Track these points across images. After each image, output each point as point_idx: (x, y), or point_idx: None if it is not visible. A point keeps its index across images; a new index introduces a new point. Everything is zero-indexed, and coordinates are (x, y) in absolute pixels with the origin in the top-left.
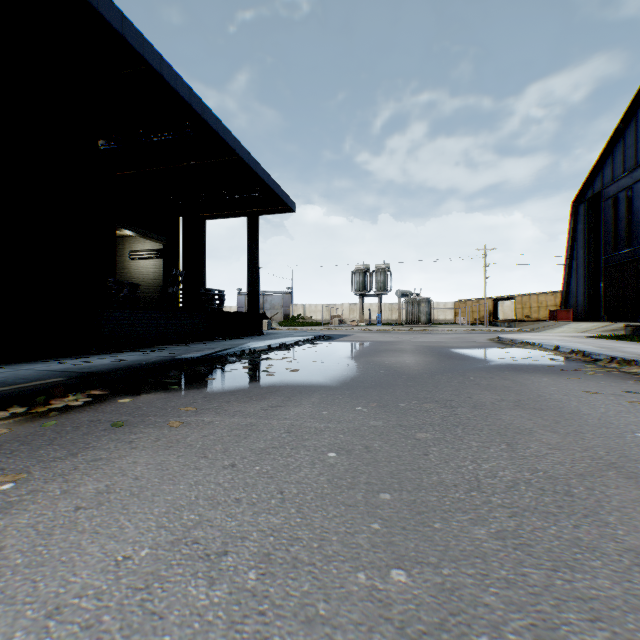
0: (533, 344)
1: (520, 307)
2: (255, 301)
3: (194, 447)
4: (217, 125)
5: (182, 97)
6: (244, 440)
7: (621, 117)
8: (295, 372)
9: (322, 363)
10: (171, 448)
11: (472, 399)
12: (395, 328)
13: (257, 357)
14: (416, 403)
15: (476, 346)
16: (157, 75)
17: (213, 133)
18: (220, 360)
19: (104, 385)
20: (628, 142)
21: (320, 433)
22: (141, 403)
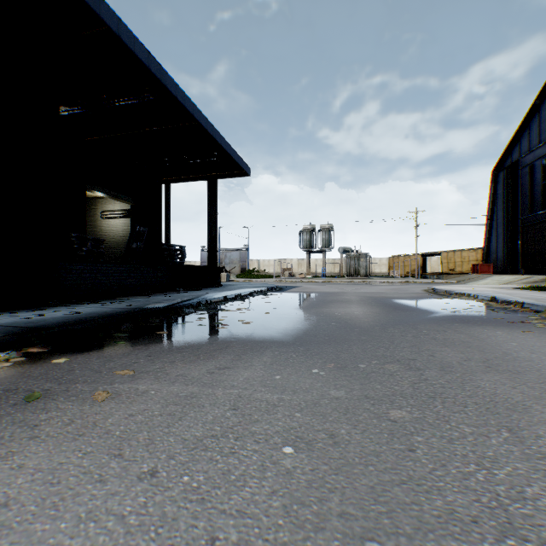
0: (468, 295)
1: (446, 262)
2: (214, 256)
3: (111, 435)
4: (176, 90)
5: (141, 60)
6: (178, 422)
7: (537, 94)
8: (248, 324)
9: (274, 314)
10: (81, 437)
11: (435, 358)
12: (338, 280)
13: (213, 308)
14: (377, 363)
15: (415, 297)
16: (115, 36)
17: (172, 98)
18: (176, 312)
19: (45, 341)
20: (543, 116)
21: (272, 410)
22: (77, 364)
